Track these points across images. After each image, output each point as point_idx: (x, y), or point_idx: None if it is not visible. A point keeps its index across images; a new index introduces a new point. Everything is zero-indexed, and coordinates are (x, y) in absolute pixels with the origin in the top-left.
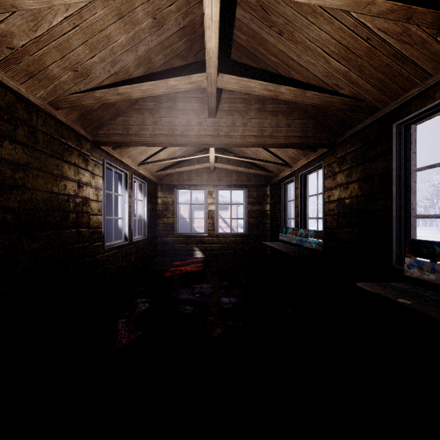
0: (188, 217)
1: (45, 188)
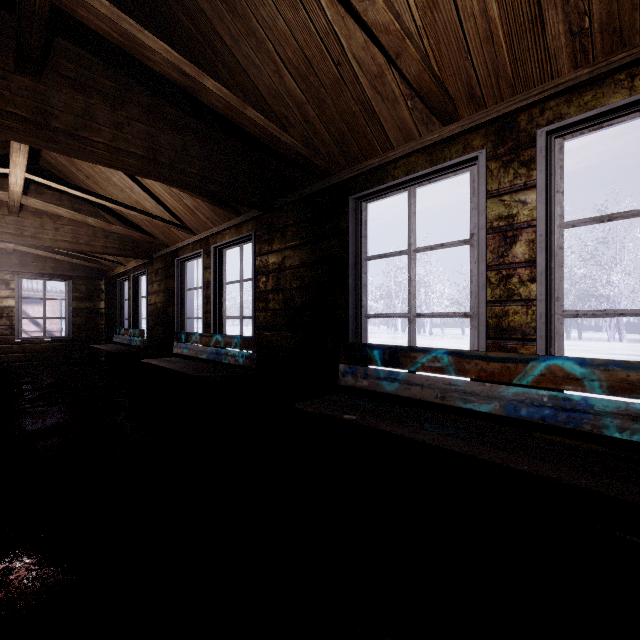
0: None
1: None
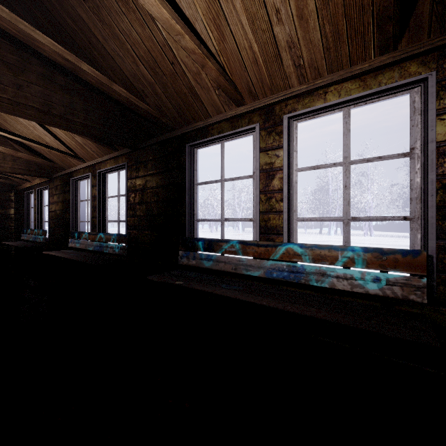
0: None
1: None
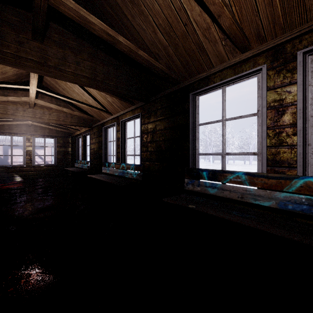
0: (2, 154)
1: None
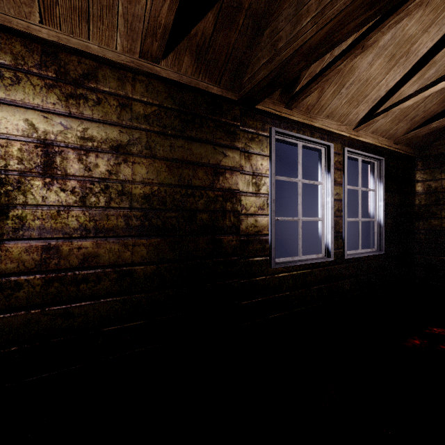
0: None
1: (149, 178)
